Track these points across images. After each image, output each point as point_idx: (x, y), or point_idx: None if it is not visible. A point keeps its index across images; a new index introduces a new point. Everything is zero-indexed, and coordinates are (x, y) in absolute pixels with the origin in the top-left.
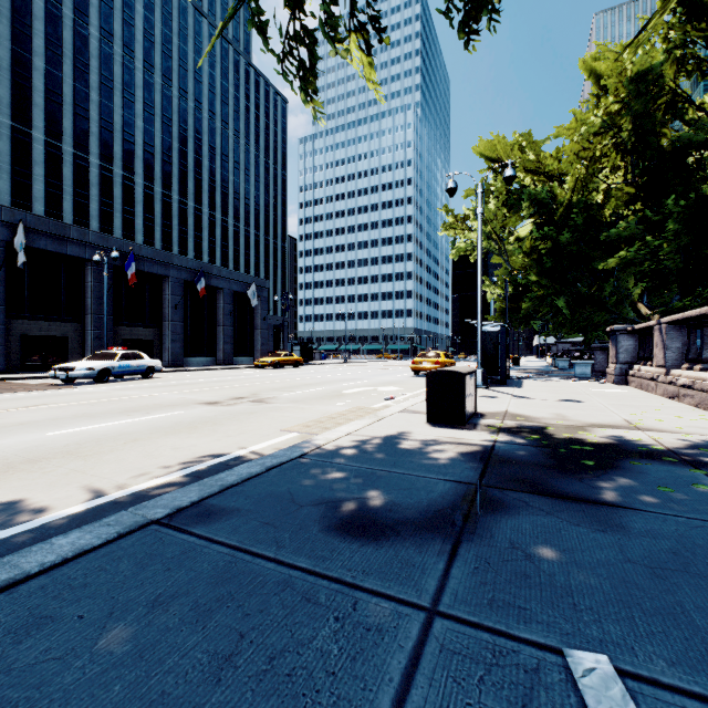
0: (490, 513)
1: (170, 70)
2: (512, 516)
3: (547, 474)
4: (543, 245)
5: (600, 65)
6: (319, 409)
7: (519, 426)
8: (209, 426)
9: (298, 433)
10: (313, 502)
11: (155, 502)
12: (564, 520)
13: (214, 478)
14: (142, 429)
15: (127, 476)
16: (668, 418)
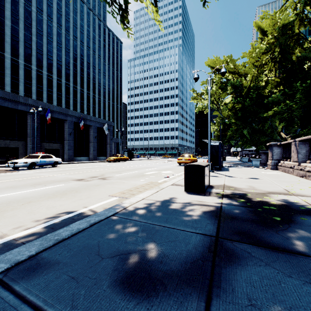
0: (228, 264)
1: (69, 27)
2: (243, 266)
3: (256, 227)
4: (237, 105)
5: (262, 24)
6: (131, 183)
7: (232, 193)
8: (73, 193)
9: (117, 197)
10: (111, 254)
11: (3, 257)
12: (279, 271)
13: (54, 233)
14: (36, 195)
15: (10, 228)
16: (306, 188)
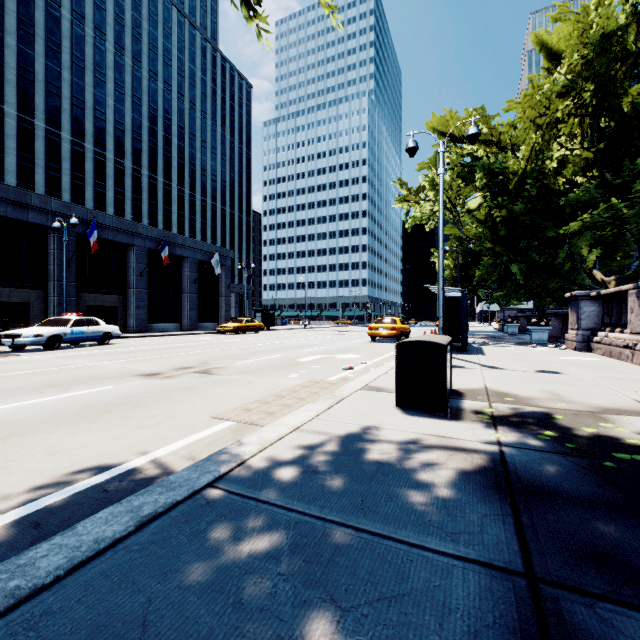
0: None
1: (141, 53)
2: None
3: (633, 533)
4: (498, 212)
5: (551, 39)
6: (268, 383)
7: (515, 412)
8: (126, 410)
9: (232, 421)
10: None
11: None
12: None
13: (15, 562)
14: (36, 416)
15: None
16: None
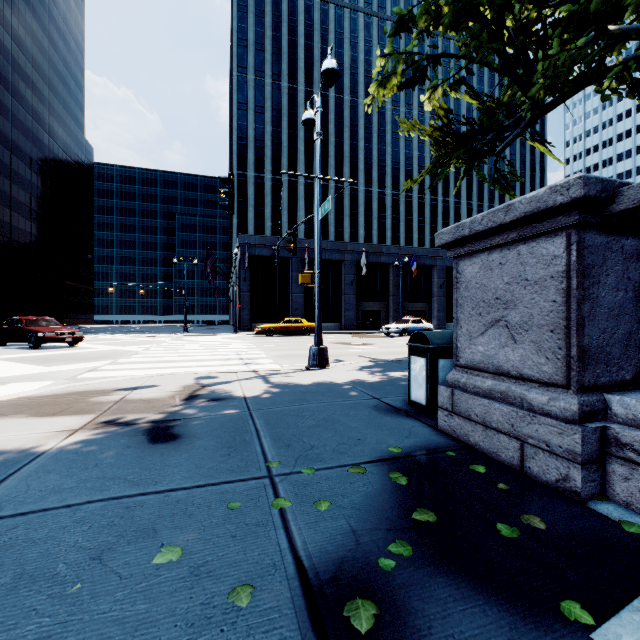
0: None
1: None
2: None
3: None
4: None
5: None
6: None
7: None
8: None
9: None
10: None
11: None
12: None
13: None
14: None
15: None
16: None
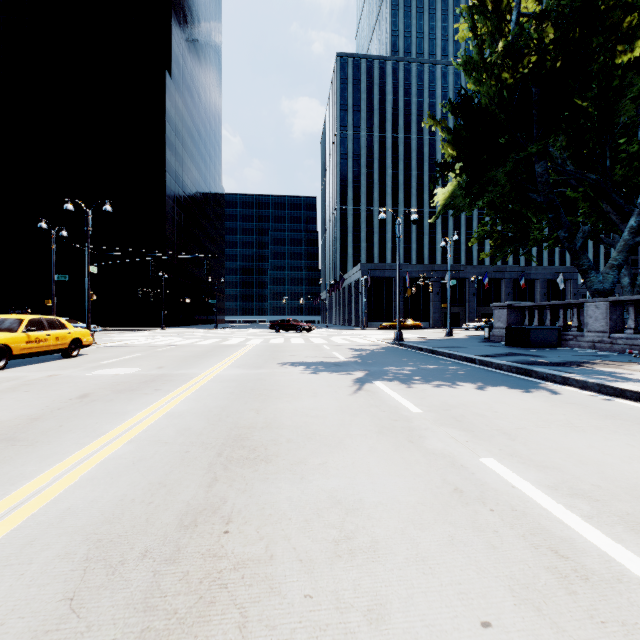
0: None
1: None
2: None
3: None
4: None
5: None
6: None
7: None
8: None
9: None
10: None
11: None
12: None
13: None
14: None
15: None
16: None
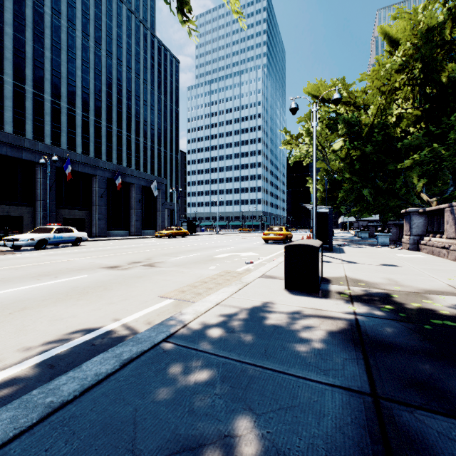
0: None
1: (100, 38)
2: None
3: (440, 369)
4: (354, 152)
5: (392, 30)
6: (195, 273)
7: (366, 293)
8: (99, 291)
9: (173, 299)
10: (161, 451)
11: None
12: None
13: (47, 387)
14: (38, 295)
15: None
16: None
